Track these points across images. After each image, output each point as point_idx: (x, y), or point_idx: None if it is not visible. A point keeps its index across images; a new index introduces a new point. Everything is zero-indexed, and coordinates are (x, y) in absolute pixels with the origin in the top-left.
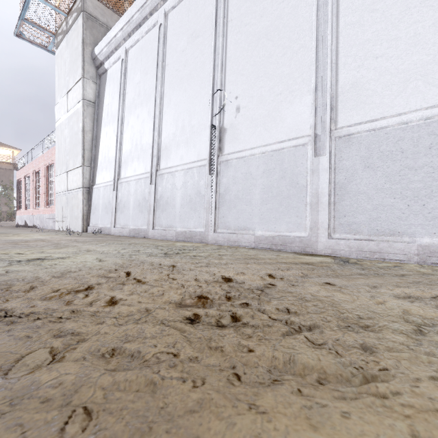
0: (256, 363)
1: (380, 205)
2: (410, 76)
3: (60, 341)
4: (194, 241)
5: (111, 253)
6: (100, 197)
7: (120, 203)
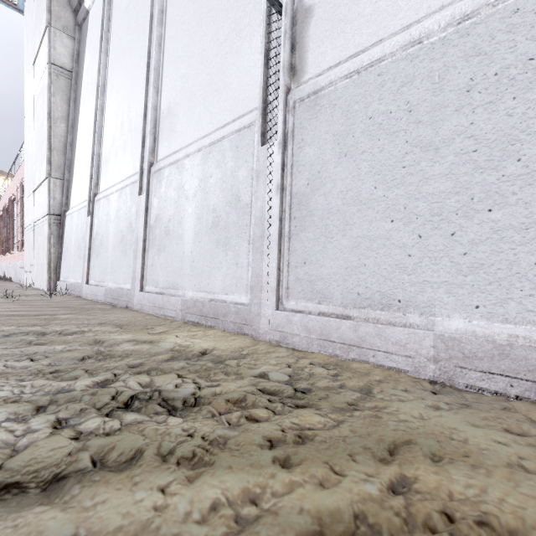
0: None
1: None
2: None
3: None
4: (223, 329)
5: None
6: (72, 230)
7: (96, 238)
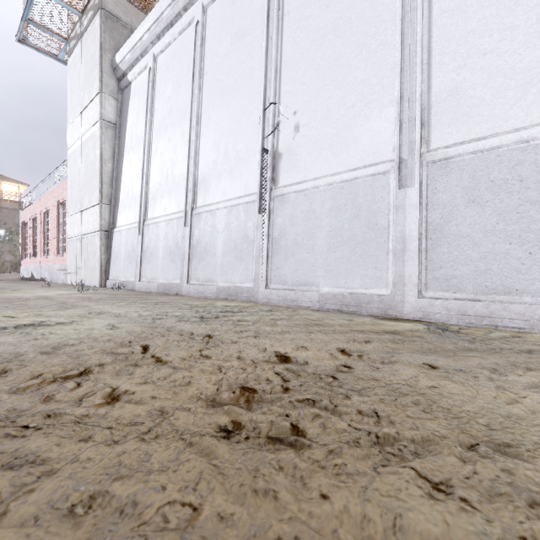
0: (335, 533)
1: (490, 253)
2: (532, 78)
3: (8, 477)
4: (240, 300)
5: (130, 316)
6: (122, 243)
7: (147, 251)
